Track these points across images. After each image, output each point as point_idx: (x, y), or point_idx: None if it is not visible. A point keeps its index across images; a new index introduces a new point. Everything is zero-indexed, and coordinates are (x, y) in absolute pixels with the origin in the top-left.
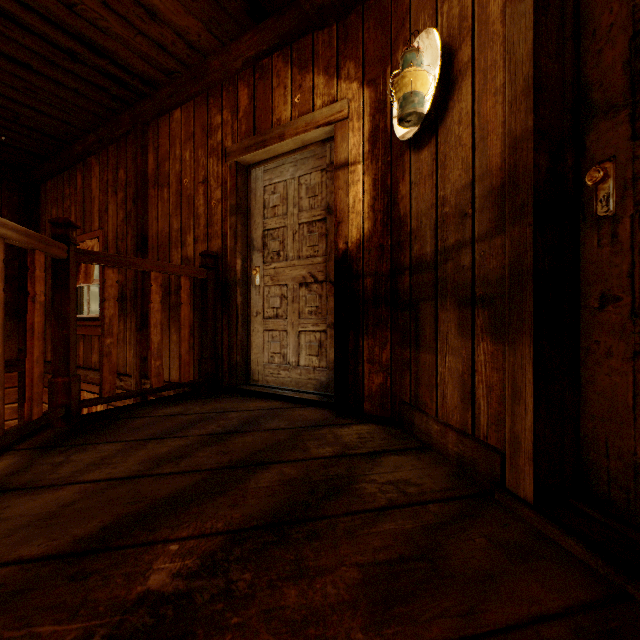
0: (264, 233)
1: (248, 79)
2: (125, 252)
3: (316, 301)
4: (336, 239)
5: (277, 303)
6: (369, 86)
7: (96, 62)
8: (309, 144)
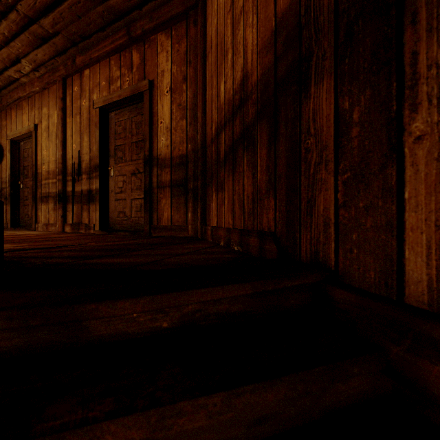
0: None
1: None
2: None
3: None
4: None
5: None
6: None
7: None
8: None
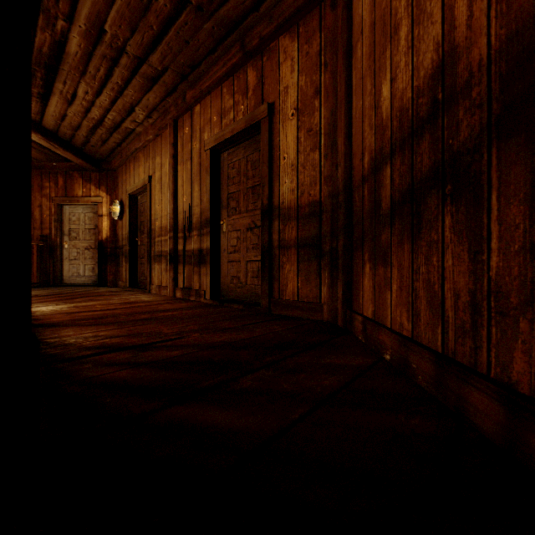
0: (70, 229)
1: (63, 175)
2: None
3: (92, 254)
4: (99, 237)
5: (76, 255)
6: (109, 195)
7: None
8: (89, 204)
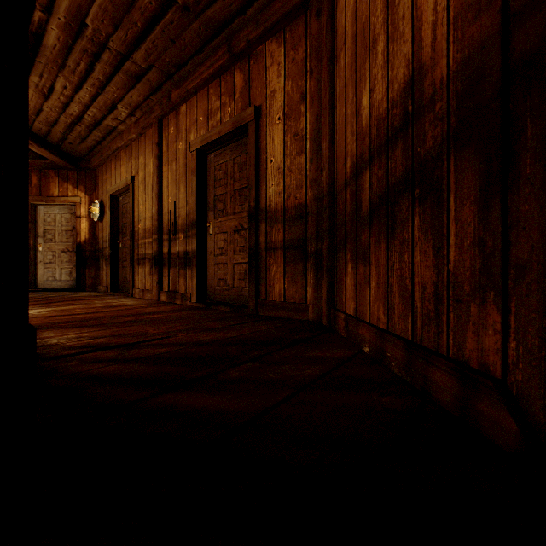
0: (45, 231)
1: (37, 173)
2: None
3: (69, 258)
4: (77, 239)
5: (51, 258)
6: (88, 196)
7: None
8: (66, 204)
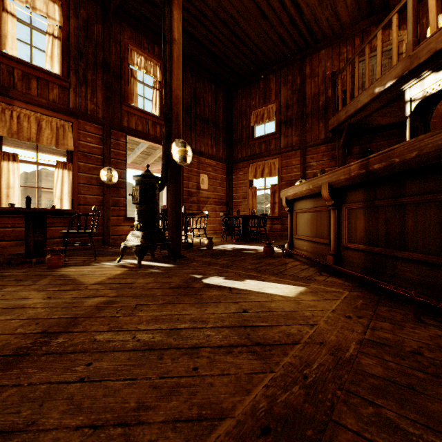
0: (362, 83)
1: (359, 36)
2: (292, 104)
3: None
4: None
5: None
6: None
7: (306, 37)
8: (384, 51)
